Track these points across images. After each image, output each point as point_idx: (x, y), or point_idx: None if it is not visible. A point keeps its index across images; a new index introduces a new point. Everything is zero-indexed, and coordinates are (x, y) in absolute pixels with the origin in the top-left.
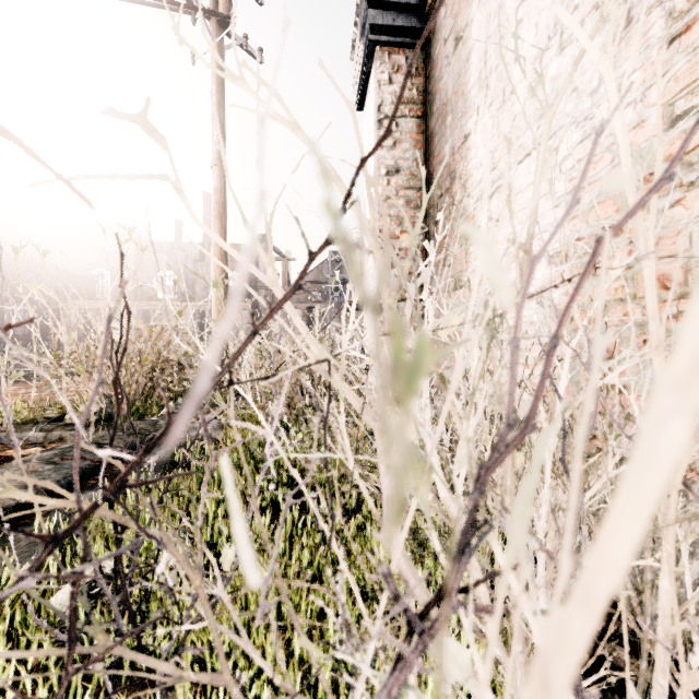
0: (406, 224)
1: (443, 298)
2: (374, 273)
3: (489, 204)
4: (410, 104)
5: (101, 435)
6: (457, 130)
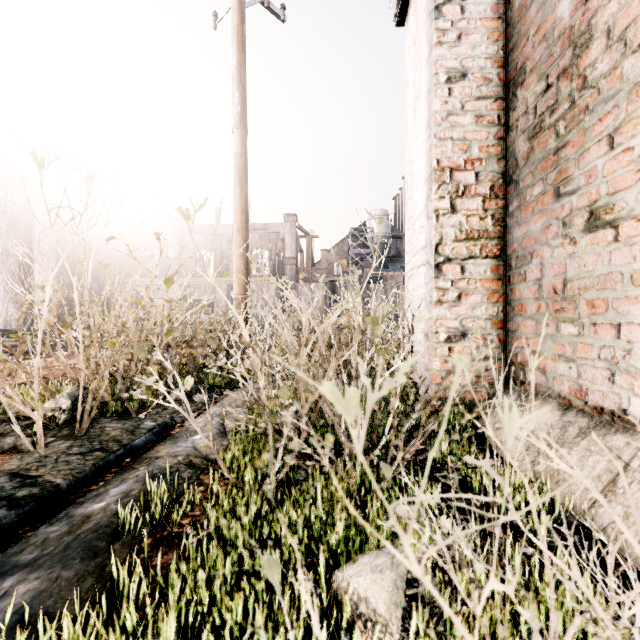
0: (476, 149)
1: (554, 248)
2: (426, 222)
3: None
4: None
5: (44, 454)
6: None
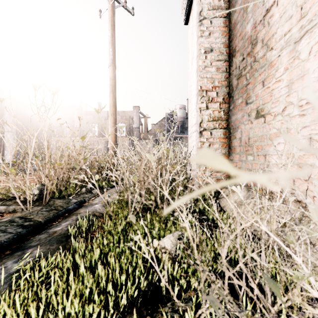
0: (217, 82)
1: (245, 125)
2: (196, 113)
3: (297, 47)
4: (219, 9)
5: (31, 211)
6: (258, 9)
